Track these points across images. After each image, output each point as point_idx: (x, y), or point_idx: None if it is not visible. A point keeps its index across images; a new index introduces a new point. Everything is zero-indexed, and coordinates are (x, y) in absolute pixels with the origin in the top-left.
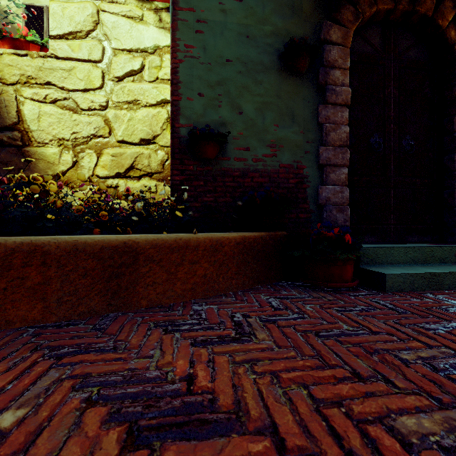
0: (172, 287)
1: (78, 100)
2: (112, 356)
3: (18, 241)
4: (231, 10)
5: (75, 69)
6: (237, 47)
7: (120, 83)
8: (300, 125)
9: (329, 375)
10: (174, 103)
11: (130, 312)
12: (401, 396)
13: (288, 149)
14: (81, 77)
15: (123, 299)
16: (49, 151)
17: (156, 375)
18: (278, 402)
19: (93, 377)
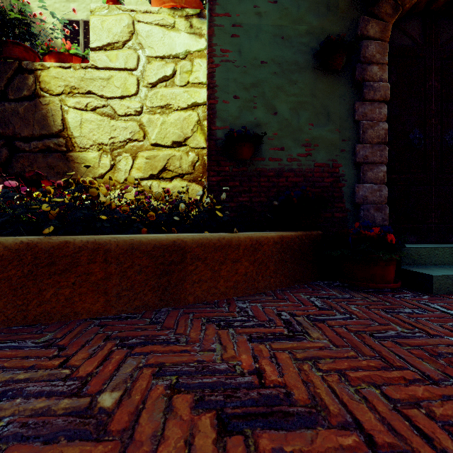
0: (215, 284)
1: (116, 106)
2: (177, 348)
3: (84, 240)
4: (266, 12)
5: (113, 78)
6: (272, 48)
7: (154, 88)
8: (335, 123)
9: (397, 376)
10: (210, 107)
11: (179, 307)
12: None
13: (324, 148)
14: (118, 85)
15: (173, 295)
16: (90, 155)
17: (225, 368)
18: (353, 400)
19: (168, 367)
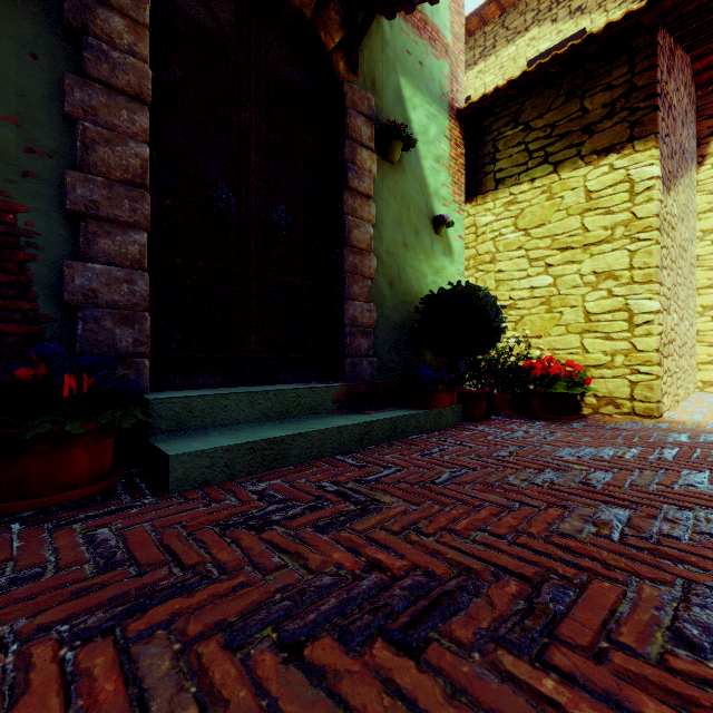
0: None
1: None
2: None
3: None
4: None
5: None
6: None
7: None
8: (5, 100)
9: None
10: None
11: None
12: None
13: None
14: None
15: None
16: None
17: None
18: None
19: None
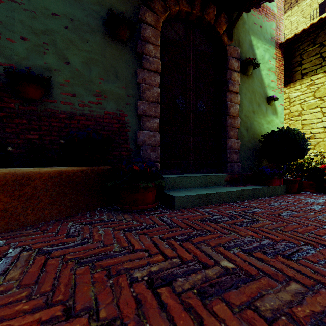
0: None
1: None
2: None
3: None
4: None
5: None
6: (64, 5)
7: None
8: (122, 81)
9: (37, 319)
10: None
11: None
12: None
13: (112, 100)
14: None
15: None
16: None
17: None
18: None
19: None
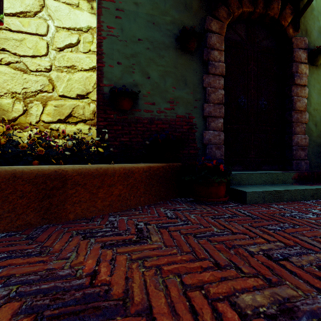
0: (94, 204)
1: (28, 63)
2: (36, 259)
3: None
4: (142, 3)
5: (25, 40)
6: (146, 30)
7: (61, 52)
8: (190, 88)
9: (198, 266)
10: (99, 68)
11: (60, 224)
12: (245, 279)
13: (182, 105)
14: (30, 46)
15: (54, 214)
16: (4, 101)
17: (68, 273)
18: (157, 289)
19: (16, 278)
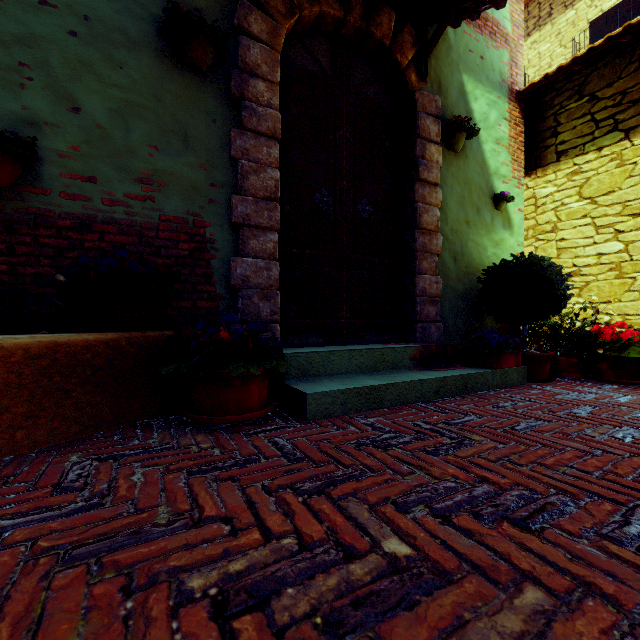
0: None
1: None
2: None
3: None
4: None
5: None
6: None
7: None
8: (199, 154)
9: None
10: None
11: None
12: None
13: (178, 192)
14: None
15: None
16: None
17: None
18: None
19: None
